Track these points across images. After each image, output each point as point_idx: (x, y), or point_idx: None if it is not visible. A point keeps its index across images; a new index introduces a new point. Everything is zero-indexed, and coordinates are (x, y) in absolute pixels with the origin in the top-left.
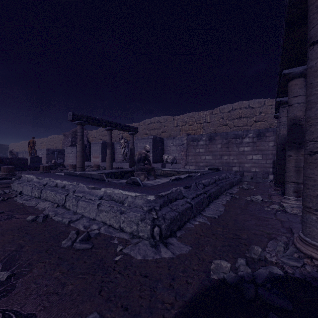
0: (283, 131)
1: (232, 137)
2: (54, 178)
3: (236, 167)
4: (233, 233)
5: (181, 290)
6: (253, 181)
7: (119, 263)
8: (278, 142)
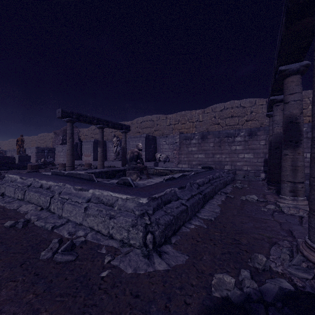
0: (277, 129)
1: (224, 136)
2: (40, 178)
3: (228, 166)
4: (232, 238)
5: (179, 314)
6: (246, 179)
7: (106, 278)
8: (272, 141)
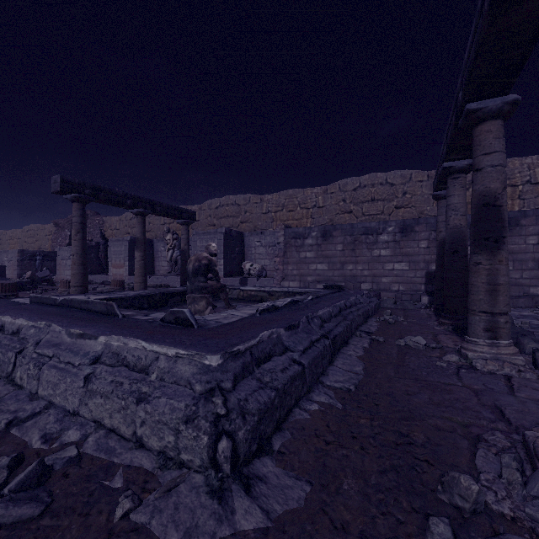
0: (455, 220)
1: (361, 233)
2: (0, 312)
3: (367, 284)
4: (395, 431)
5: None
6: (398, 307)
7: None
8: (446, 240)
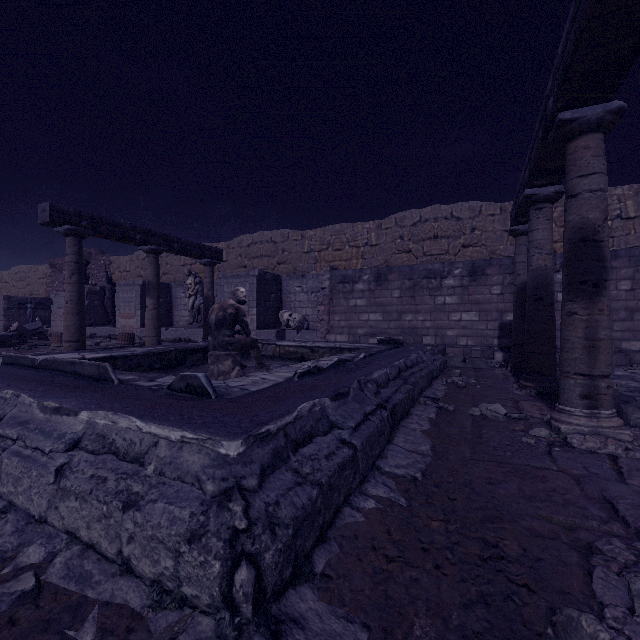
0: (539, 260)
1: (422, 276)
2: None
3: (429, 337)
4: (479, 538)
5: None
6: (468, 365)
7: None
8: (528, 285)
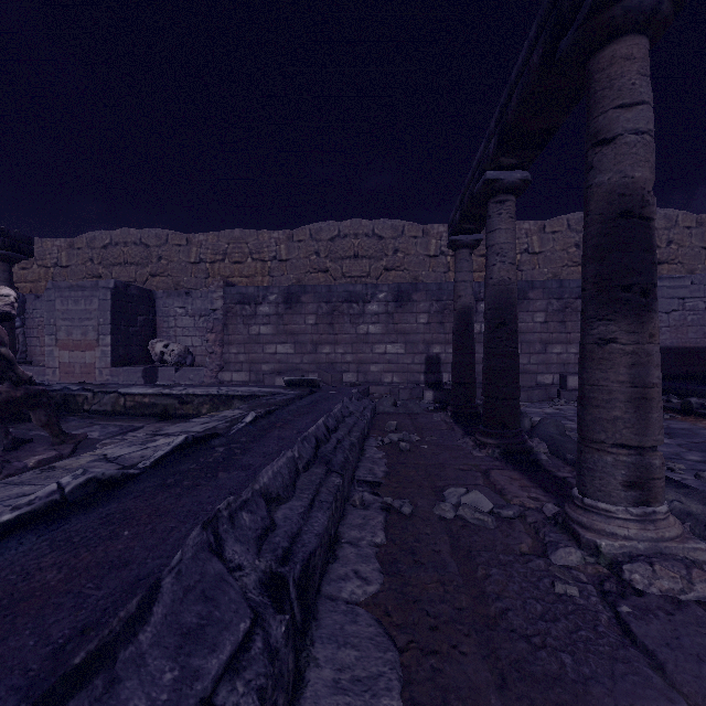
0: (501, 271)
1: (343, 300)
2: None
3: (350, 374)
4: None
5: None
6: (400, 410)
7: None
8: (488, 305)
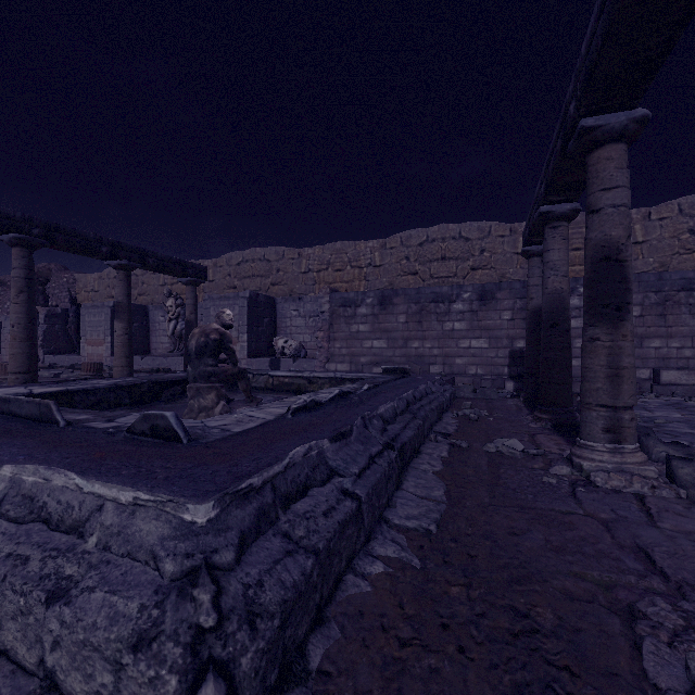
0: (555, 283)
1: (430, 300)
2: None
3: (437, 366)
4: (507, 607)
5: None
6: (479, 396)
7: None
8: (543, 309)
